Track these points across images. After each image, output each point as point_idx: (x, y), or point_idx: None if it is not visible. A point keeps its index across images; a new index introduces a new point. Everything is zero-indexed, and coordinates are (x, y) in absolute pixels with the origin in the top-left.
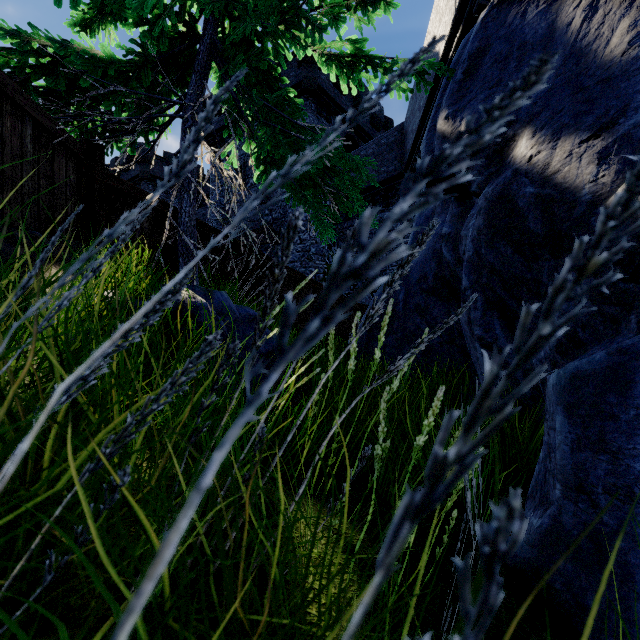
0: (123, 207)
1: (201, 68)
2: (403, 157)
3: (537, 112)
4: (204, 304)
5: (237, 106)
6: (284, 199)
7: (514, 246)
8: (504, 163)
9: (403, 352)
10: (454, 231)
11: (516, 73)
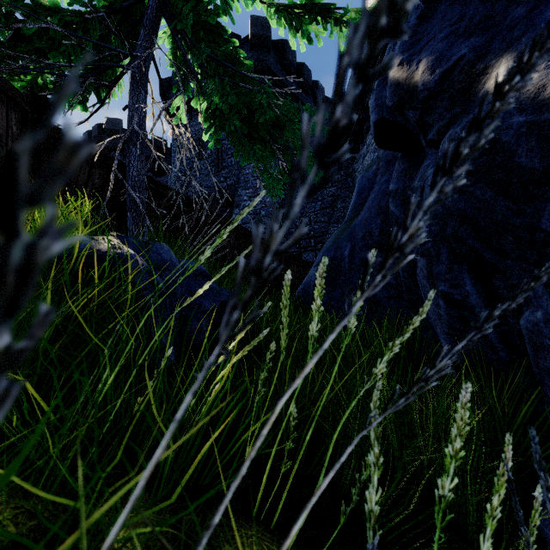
0: None
1: (150, 23)
2: None
3: (517, 36)
4: (132, 256)
5: (186, 61)
6: (237, 168)
7: (496, 187)
8: (473, 100)
9: (349, 306)
10: (402, 186)
11: (483, 4)
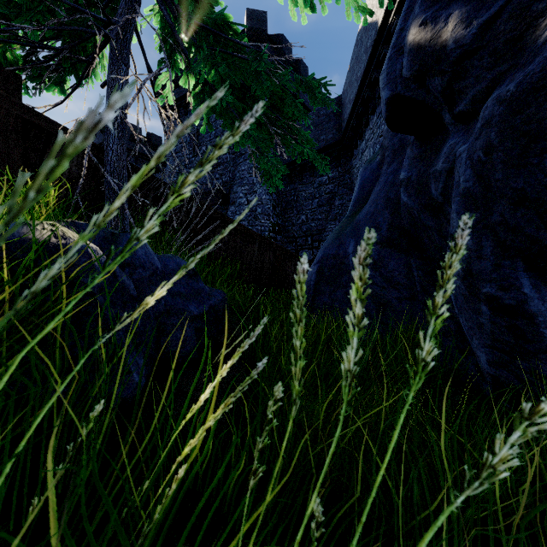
0: (46, 147)
1: None
2: (340, 126)
3: None
4: (81, 247)
5: (173, 33)
6: (233, 164)
7: None
8: (529, 50)
9: None
10: (416, 174)
11: None
